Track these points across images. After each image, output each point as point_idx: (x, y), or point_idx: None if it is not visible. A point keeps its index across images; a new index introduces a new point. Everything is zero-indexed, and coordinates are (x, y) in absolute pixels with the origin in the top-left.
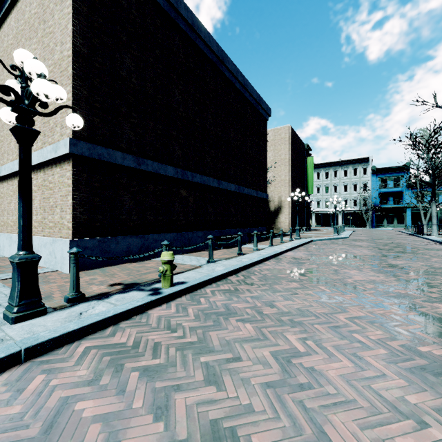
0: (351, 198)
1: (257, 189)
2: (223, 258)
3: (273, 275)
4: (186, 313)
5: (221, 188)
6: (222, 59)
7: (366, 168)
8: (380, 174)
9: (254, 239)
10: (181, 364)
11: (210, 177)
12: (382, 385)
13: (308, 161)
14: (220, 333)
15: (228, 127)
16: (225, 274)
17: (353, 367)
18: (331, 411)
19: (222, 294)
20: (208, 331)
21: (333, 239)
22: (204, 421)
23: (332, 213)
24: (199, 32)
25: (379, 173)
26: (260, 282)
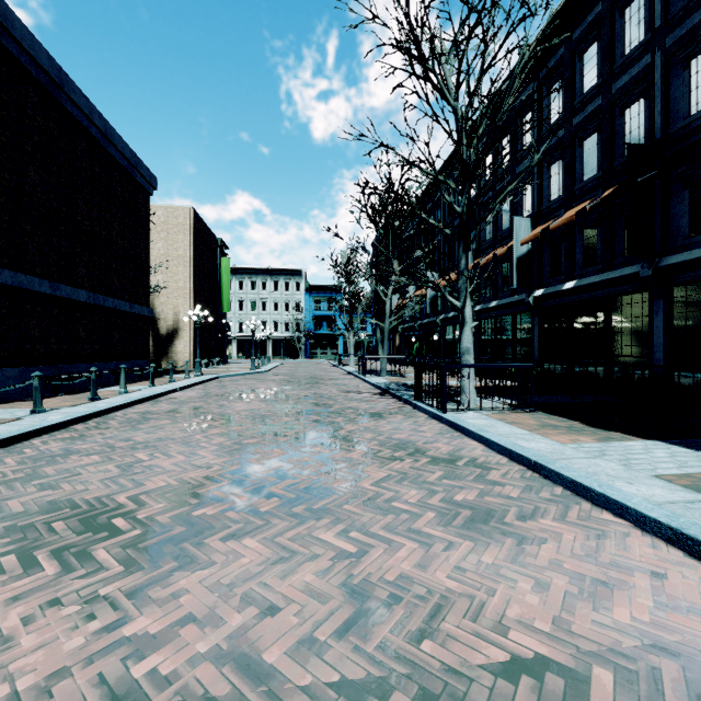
0: (283, 320)
1: (133, 301)
2: (62, 407)
3: (142, 417)
4: (2, 463)
5: (58, 295)
6: (60, 82)
7: (300, 283)
8: (314, 292)
9: (121, 378)
10: (8, 490)
11: (35, 277)
12: (199, 461)
13: (223, 263)
14: (57, 466)
15: (73, 196)
16: (65, 423)
17: (185, 458)
18: (154, 477)
19: (60, 442)
20: (40, 468)
21: (247, 375)
22: (41, 503)
23: (259, 339)
24: (11, 27)
25: (313, 291)
26: (120, 425)
